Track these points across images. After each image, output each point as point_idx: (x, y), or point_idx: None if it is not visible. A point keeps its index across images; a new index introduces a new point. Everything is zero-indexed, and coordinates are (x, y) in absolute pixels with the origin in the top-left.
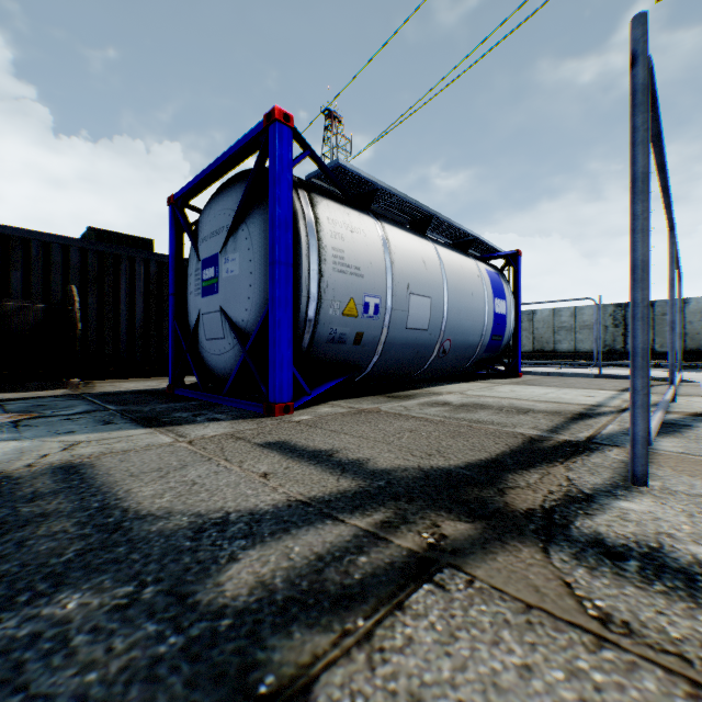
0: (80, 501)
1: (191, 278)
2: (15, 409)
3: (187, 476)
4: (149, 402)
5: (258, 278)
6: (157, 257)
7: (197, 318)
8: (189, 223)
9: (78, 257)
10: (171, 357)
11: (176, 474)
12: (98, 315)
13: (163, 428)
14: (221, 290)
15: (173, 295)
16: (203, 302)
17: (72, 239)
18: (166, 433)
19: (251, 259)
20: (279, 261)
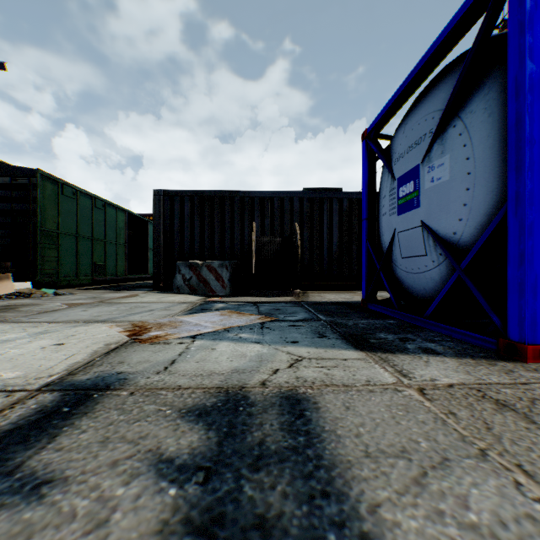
0: (307, 505)
1: (384, 199)
2: (263, 311)
3: (467, 504)
4: (349, 315)
5: (479, 177)
6: (347, 195)
7: (392, 237)
8: (381, 149)
9: (298, 204)
10: (364, 274)
11: (439, 483)
12: (309, 244)
13: (375, 354)
14: (422, 203)
15: (366, 220)
16: (398, 220)
17: (295, 193)
18: (381, 364)
19: (468, 156)
20: (529, 140)
